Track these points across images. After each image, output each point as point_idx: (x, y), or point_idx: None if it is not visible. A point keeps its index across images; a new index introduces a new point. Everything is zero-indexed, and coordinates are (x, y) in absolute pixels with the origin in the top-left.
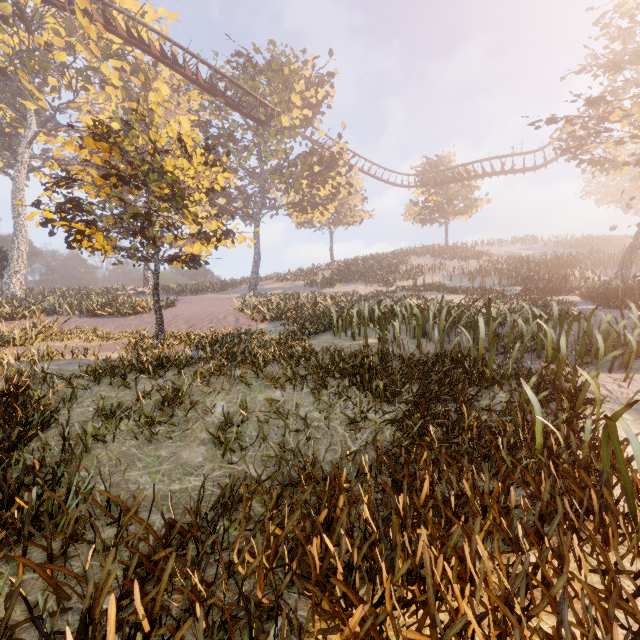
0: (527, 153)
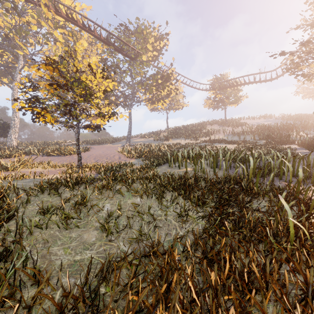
0: (267, 72)
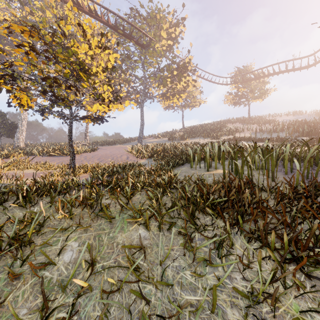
0: (303, 57)
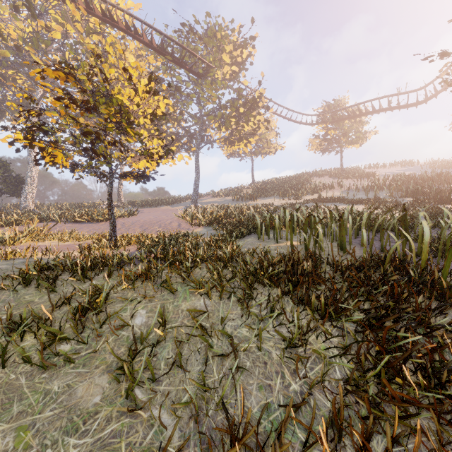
0: (411, 92)
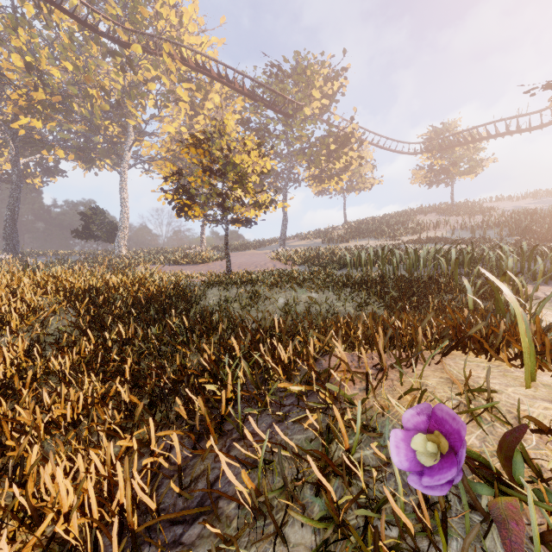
0: (533, 113)
